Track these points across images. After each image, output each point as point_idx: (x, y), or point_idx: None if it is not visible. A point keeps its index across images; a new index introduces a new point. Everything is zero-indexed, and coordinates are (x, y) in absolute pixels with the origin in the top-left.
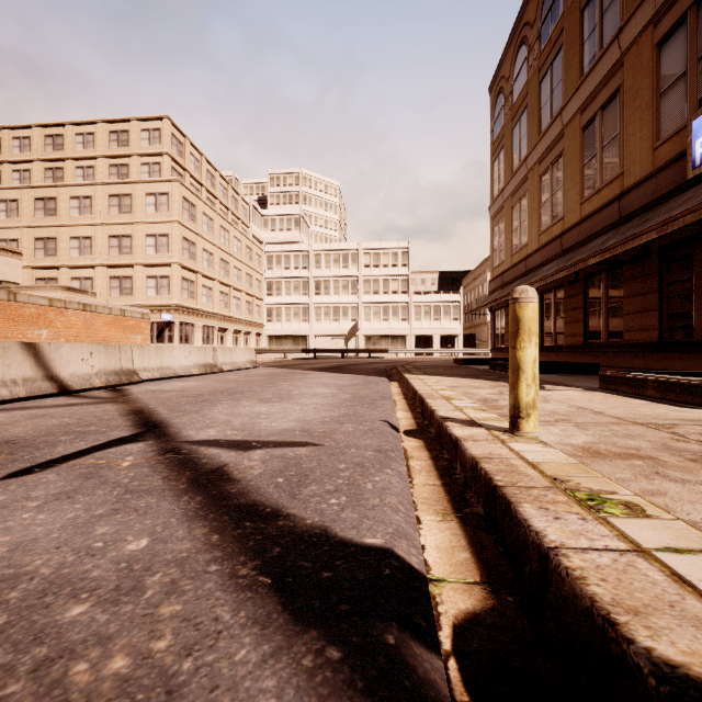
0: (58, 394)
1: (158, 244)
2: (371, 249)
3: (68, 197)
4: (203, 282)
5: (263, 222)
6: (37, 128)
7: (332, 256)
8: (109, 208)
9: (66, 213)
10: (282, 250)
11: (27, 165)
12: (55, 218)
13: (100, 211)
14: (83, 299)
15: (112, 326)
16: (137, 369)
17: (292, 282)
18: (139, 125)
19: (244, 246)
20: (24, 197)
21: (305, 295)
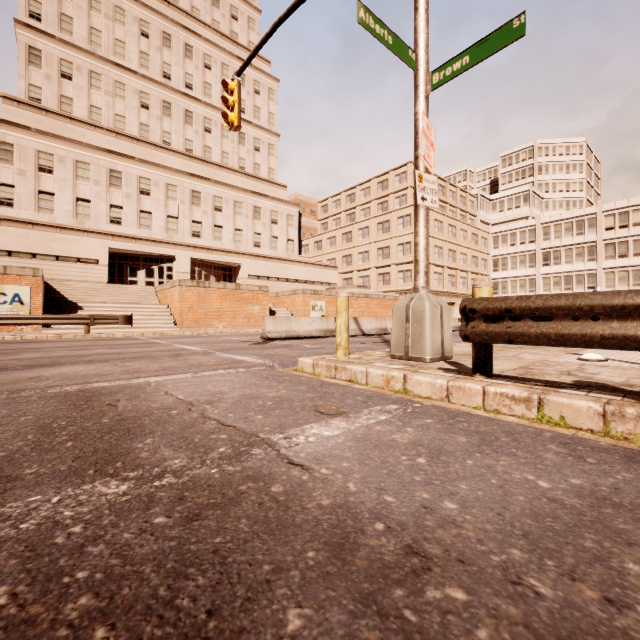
0: (362, 335)
1: (404, 249)
2: (615, 209)
3: (357, 230)
4: (434, 270)
5: (491, 206)
6: (343, 193)
7: (563, 225)
8: (377, 232)
9: (356, 239)
10: (507, 229)
11: (339, 215)
12: (351, 243)
13: (372, 234)
14: (365, 292)
15: (379, 305)
16: (388, 328)
17: (517, 257)
18: (394, 173)
19: (469, 234)
20: (338, 234)
21: (531, 267)
